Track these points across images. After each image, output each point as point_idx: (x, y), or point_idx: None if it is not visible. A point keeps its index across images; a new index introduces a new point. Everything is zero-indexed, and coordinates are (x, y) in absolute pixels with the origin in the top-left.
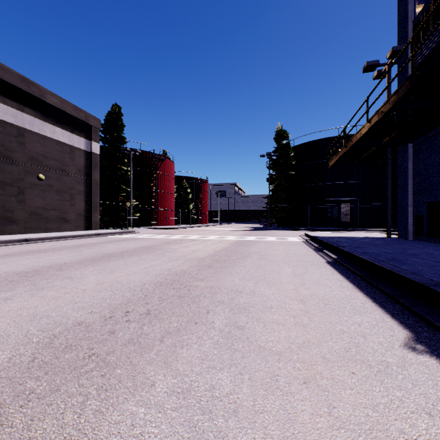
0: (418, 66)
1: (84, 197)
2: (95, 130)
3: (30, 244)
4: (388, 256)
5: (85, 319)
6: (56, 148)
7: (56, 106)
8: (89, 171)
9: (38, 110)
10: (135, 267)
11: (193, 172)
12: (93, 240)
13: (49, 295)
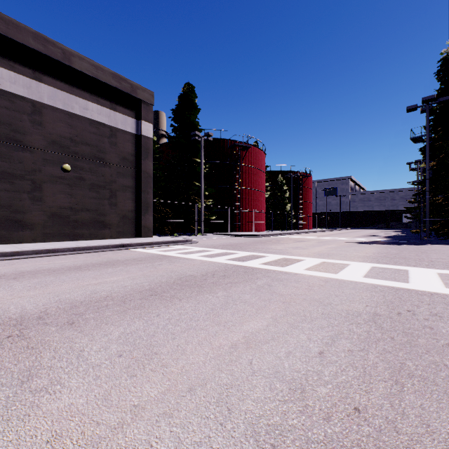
0: None
1: (131, 194)
2: (147, 106)
3: None
4: None
5: None
6: (89, 129)
7: (86, 73)
8: (139, 160)
9: (63, 79)
10: None
11: (291, 165)
12: (80, 259)
13: None
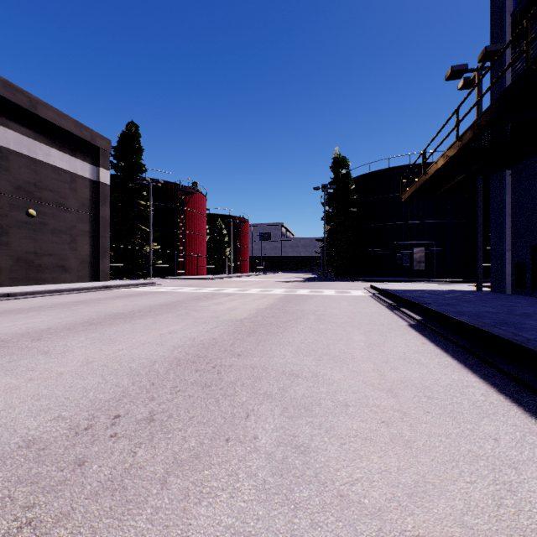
0: (535, 58)
1: (89, 239)
2: (104, 153)
3: (12, 300)
4: (494, 318)
5: (43, 433)
6: (51, 175)
7: (51, 121)
8: (96, 206)
9: (28, 125)
10: (145, 334)
11: (230, 210)
12: (99, 294)
13: (3, 384)
